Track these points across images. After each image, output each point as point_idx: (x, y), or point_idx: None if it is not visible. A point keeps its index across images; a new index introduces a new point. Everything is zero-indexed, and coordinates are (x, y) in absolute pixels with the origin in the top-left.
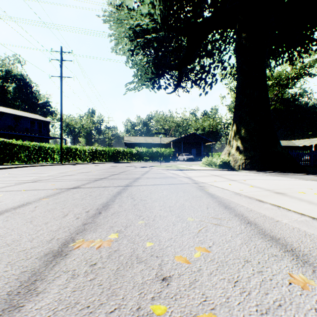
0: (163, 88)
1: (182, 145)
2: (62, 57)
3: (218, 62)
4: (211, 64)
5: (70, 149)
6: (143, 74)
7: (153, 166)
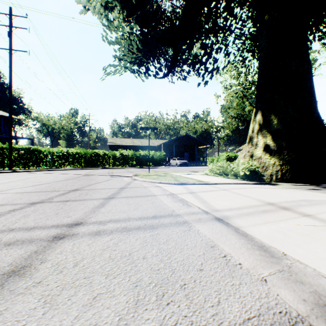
0: (153, 75)
1: (174, 148)
2: (11, 22)
3: (221, 42)
4: (213, 43)
5: (29, 151)
6: (126, 52)
7: (137, 174)
